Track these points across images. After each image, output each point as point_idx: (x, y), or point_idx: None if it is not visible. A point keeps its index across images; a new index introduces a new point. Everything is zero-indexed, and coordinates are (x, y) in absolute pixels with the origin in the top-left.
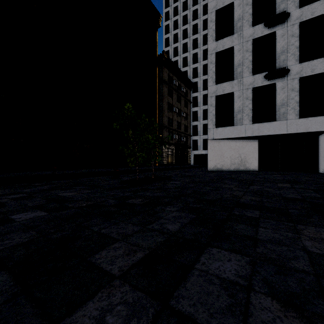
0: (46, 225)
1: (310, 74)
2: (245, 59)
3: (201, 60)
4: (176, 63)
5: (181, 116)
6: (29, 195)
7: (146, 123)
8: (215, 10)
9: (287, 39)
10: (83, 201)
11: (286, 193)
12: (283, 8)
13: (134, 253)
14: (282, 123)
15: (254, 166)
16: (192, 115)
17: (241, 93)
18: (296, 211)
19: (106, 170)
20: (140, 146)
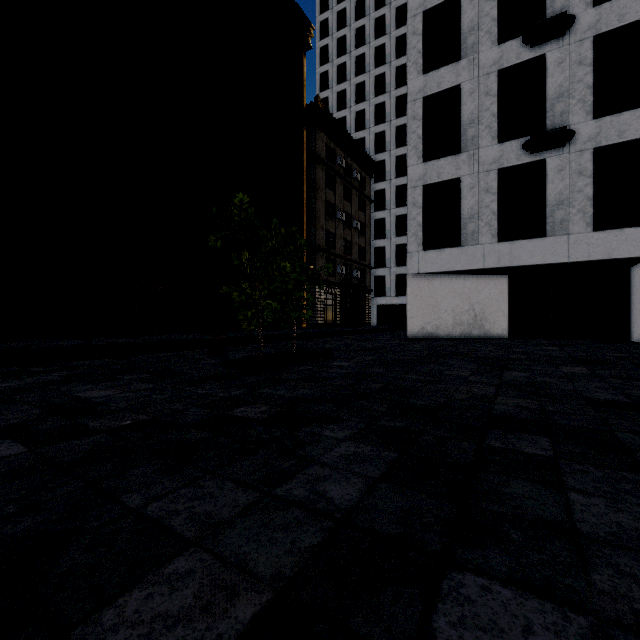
0: (6, 487)
1: (615, 142)
2: (483, 112)
3: (393, 117)
4: (342, 123)
5: (353, 229)
6: (5, 397)
7: (281, 237)
8: (423, 12)
9: (570, 69)
10: (129, 412)
11: (590, 389)
12: (560, 7)
13: (228, 600)
14: (558, 242)
15: (500, 328)
16: (374, 227)
17: (476, 180)
18: (637, 439)
19: (198, 337)
20: (268, 286)
